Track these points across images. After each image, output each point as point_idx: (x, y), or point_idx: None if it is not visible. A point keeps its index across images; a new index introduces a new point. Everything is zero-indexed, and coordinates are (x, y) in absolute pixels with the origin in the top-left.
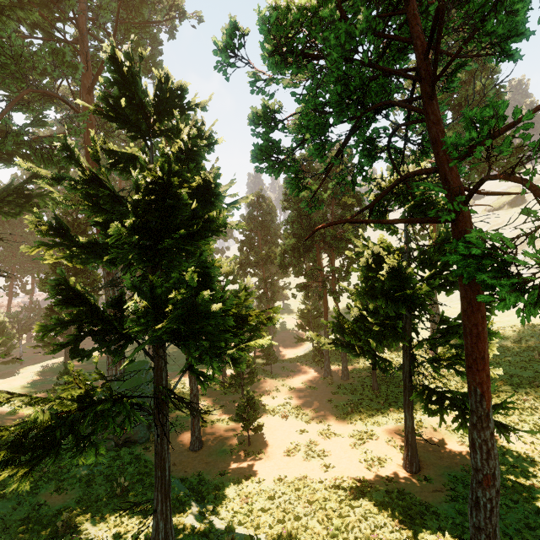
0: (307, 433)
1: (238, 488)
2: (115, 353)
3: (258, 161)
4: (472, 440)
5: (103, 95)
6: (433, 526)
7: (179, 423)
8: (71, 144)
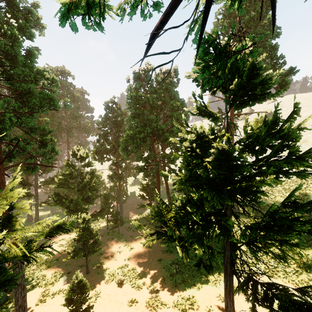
0: (137, 303)
1: None
2: None
3: None
4: None
5: None
6: None
7: None
8: None
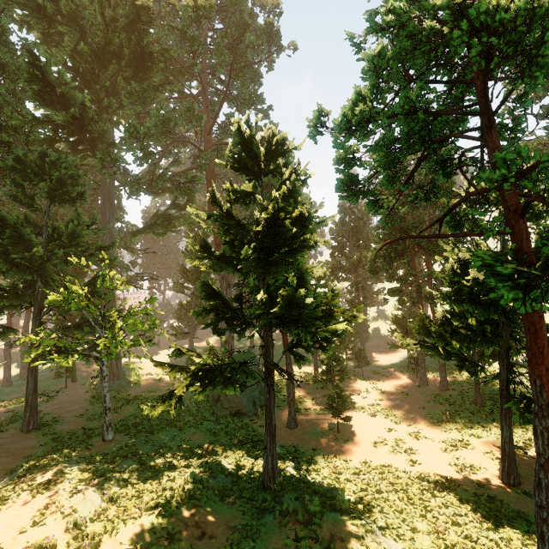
0: (395, 432)
1: (327, 461)
2: (239, 333)
3: (341, 191)
4: (534, 427)
5: (232, 155)
6: (521, 528)
7: (277, 406)
8: (217, 194)
